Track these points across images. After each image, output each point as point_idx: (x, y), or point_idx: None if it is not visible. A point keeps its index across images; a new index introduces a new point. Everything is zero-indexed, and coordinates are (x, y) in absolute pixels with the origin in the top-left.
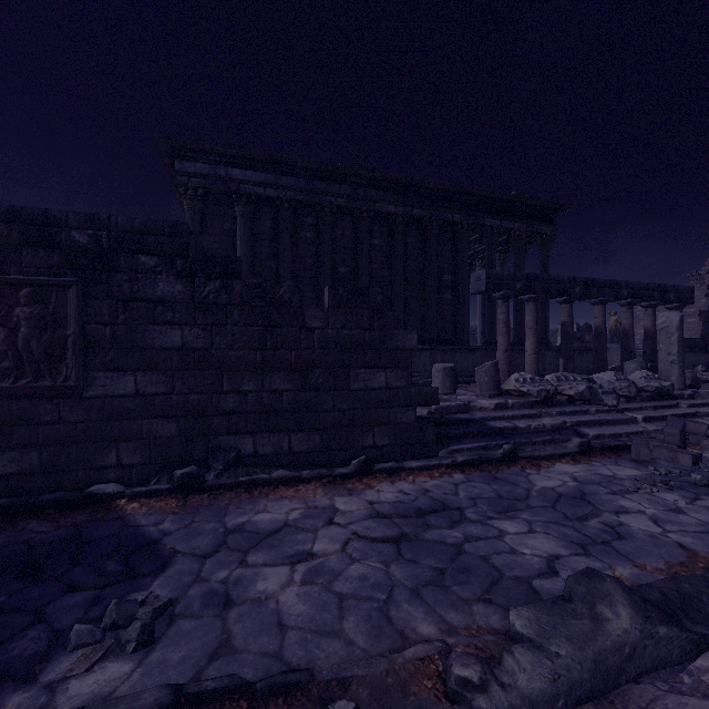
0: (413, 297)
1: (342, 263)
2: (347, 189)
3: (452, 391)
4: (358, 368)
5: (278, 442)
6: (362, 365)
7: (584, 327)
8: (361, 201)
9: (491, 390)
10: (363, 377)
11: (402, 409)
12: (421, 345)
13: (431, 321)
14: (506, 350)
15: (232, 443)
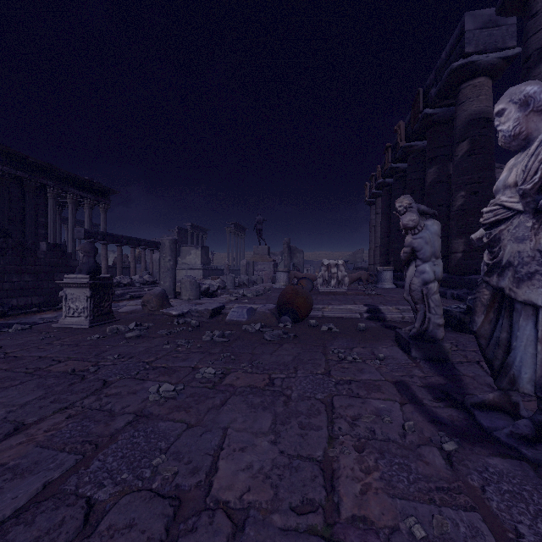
0: (16, 230)
1: None
2: None
3: None
4: (58, 273)
5: (27, 300)
6: (59, 271)
7: (125, 255)
8: None
9: None
10: (60, 276)
11: None
12: None
13: None
14: None
15: (8, 301)
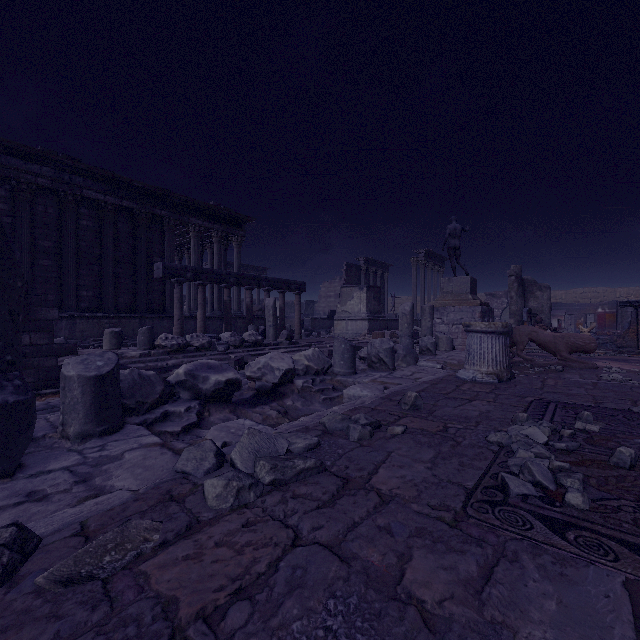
0: (125, 273)
1: (45, 237)
2: (49, 171)
3: (117, 347)
4: None
5: None
6: None
7: None
8: (66, 184)
9: (146, 345)
10: None
11: (46, 358)
12: (132, 313)
13: (141, 294)
14: (180, 319)
15: None
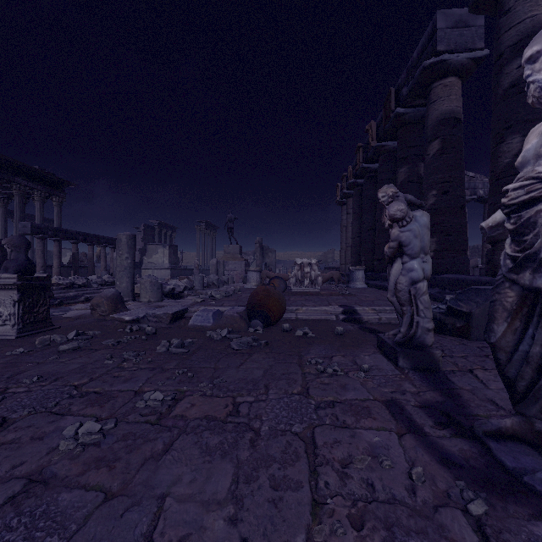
0: None
1: None
2: None
3: None
4: None
5: None
6: None
7: (83, 254)
8: None
9: None
10: None
11: None
12: None
13: None
14: (43, 266)
15: None
